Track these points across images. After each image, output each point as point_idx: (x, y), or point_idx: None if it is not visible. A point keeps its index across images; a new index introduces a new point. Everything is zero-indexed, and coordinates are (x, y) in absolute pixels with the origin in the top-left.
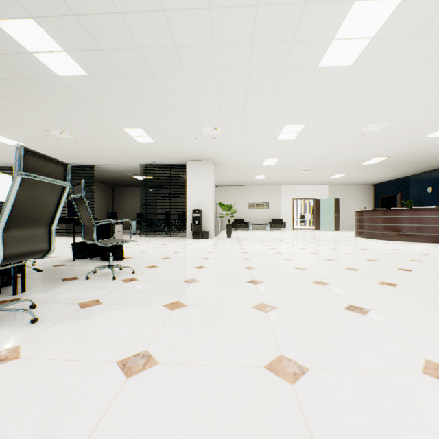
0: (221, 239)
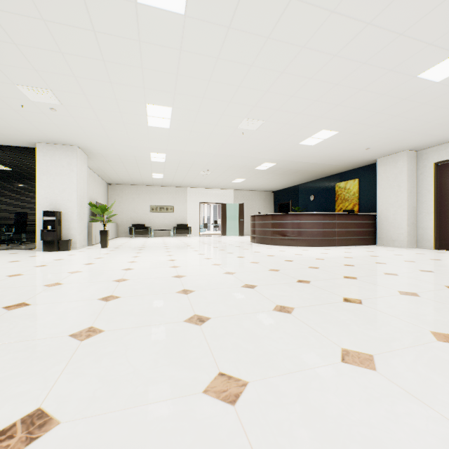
0: (90, 249)
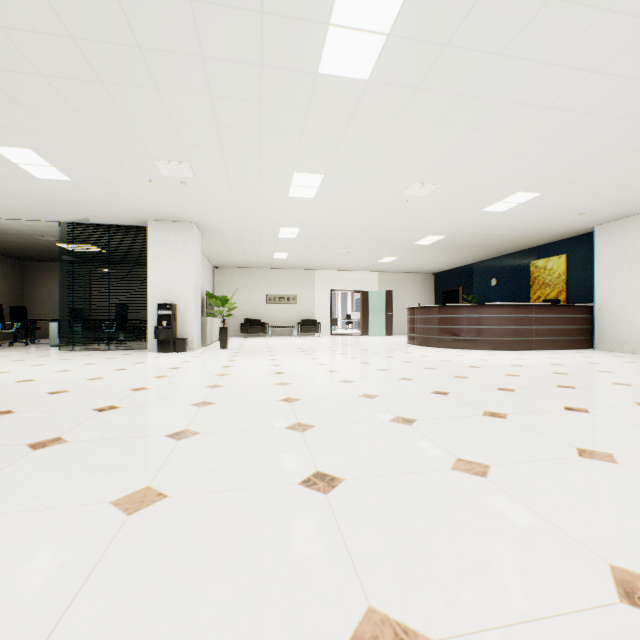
0: (210, 351)
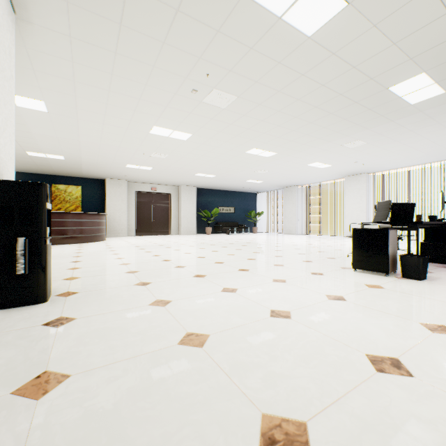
0: None
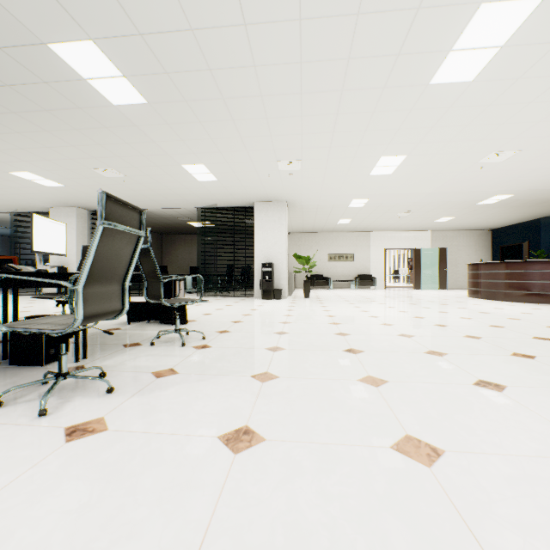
0: (298, 299)
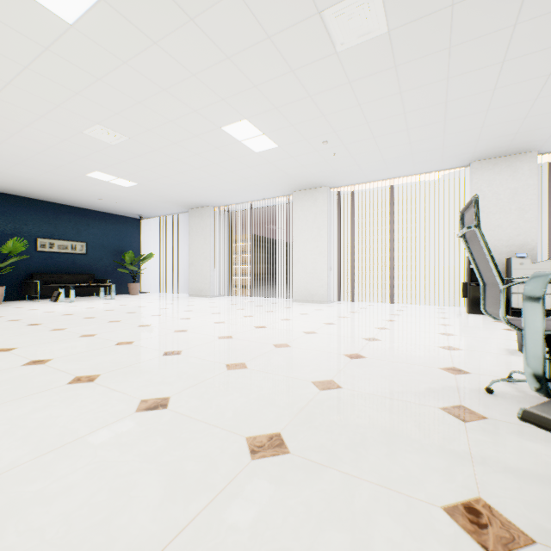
0: None
